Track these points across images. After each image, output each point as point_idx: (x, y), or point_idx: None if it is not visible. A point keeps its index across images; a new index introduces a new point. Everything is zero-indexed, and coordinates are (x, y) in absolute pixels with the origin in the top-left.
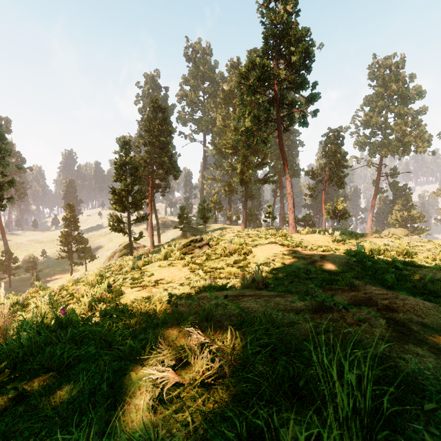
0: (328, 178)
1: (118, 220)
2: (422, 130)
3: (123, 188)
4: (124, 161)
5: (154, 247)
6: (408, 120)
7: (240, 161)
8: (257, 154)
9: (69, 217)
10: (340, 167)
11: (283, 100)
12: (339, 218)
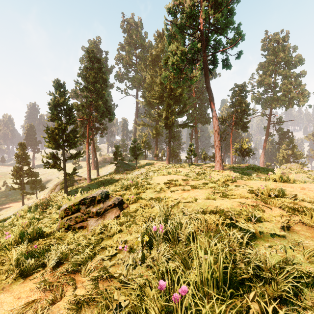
0: (234, 123)
1: (52, 157)
2: (302, 88)
3: (57, 127)
4: (58, 102)
5: (90, 180)
6: (292, 81)
7: (165, 109)
8: (178, 103)
9: (21, 154)
10: (244, 115)
11: (208, 42)
12: (244, 155)
